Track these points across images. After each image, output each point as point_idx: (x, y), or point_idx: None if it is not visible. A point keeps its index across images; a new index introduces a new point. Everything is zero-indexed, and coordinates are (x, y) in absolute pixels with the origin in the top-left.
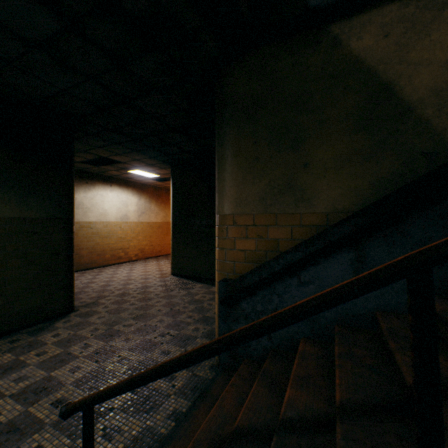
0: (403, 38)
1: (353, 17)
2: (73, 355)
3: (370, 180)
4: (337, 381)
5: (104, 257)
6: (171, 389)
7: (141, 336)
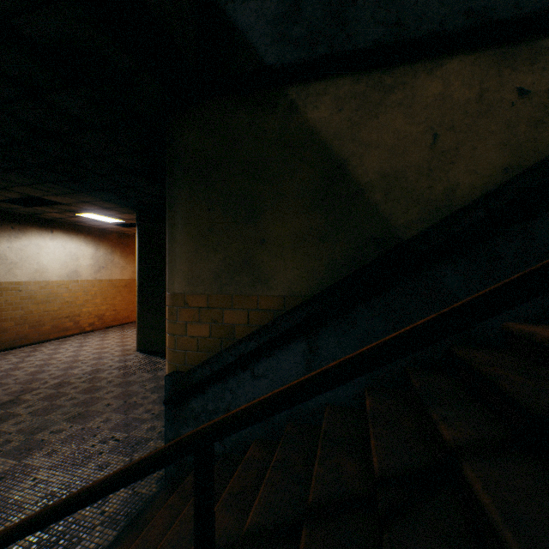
0: (355, 115)
1: (310, 83)
2: None
3: (326, 263)
4: (256, 501)
5: (41, 329)
6: (98, 518)
7: (73, 445)
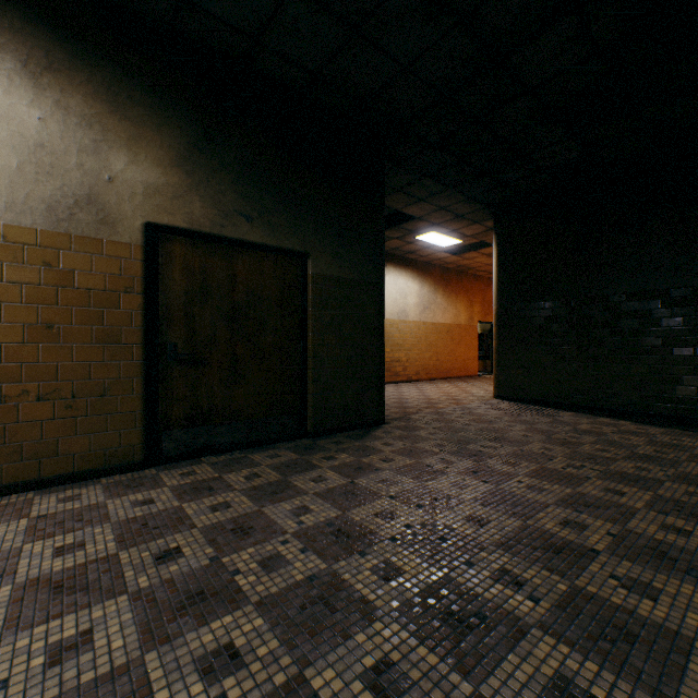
0: None
1: None
2: (436, 468)
3: None
4: None
5: None
6: None
7: (529, 462)
